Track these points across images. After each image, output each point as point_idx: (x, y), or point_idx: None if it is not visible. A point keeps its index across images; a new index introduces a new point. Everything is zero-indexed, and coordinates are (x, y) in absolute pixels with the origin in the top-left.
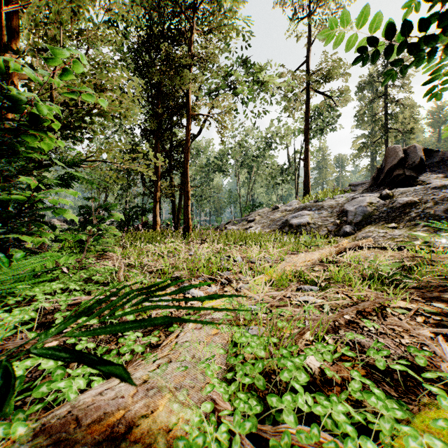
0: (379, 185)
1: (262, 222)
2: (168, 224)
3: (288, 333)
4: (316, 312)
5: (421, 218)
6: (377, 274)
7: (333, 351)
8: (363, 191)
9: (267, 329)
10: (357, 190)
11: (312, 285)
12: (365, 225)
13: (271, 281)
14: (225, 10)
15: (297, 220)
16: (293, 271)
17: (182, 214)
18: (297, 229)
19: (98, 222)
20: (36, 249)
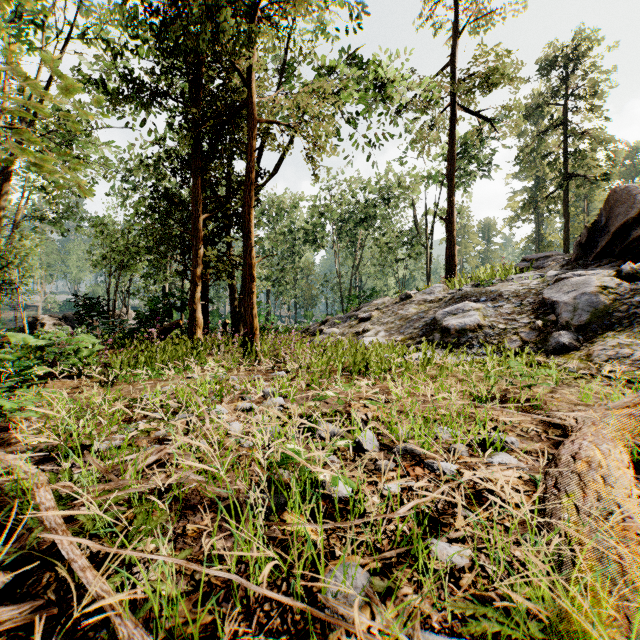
0: (599, 257)
1: (384, 321)
2: (226, 323)
3: None
4: None
5: None
6: None
7: None
8: (564, 267)
9: None
10: (545, 266)
11: None
12: (598, 330)
13: None
14: None
15: (457, 320)
16: None
17: None
18: (459, 336)
19: None
20: None
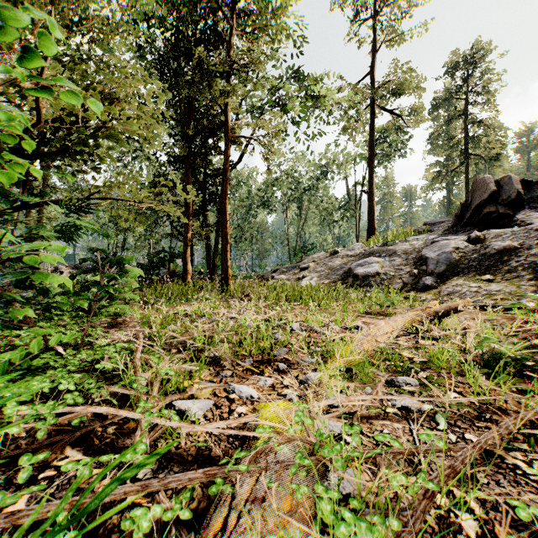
0: (465, 225)
1: (318, 270)
2: (201, 271)
3: (400, 486)
4: (507, 521)
5: (524, 269)
6: (503, 361)
7: (490, 534)
8: (444, 232)
9: (366, 476)
10: (435, 230)
11: (406, 375)
12: (450, 276)
13: (348, 368)
14: (272, 8)
15: (363, 270)
16: (374, 350)
17: (218, 259)
18: (364, 280)
19: (107, 282)
20: (17, 323)
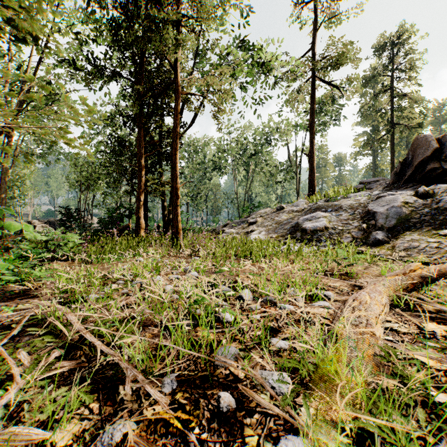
0: (407, 182)
1: (265, 224)
2: (159, 226)
3: None
4: None
5: None
6: None
7: None
8: (385, 189)
9: None
10: (374, 187)
11: None
12: (401, 230)
13: (362, 428)
14: None
15: (311, 224)
16: (377, 354)
17: None
18: (313, 235)
19: None
20: None
